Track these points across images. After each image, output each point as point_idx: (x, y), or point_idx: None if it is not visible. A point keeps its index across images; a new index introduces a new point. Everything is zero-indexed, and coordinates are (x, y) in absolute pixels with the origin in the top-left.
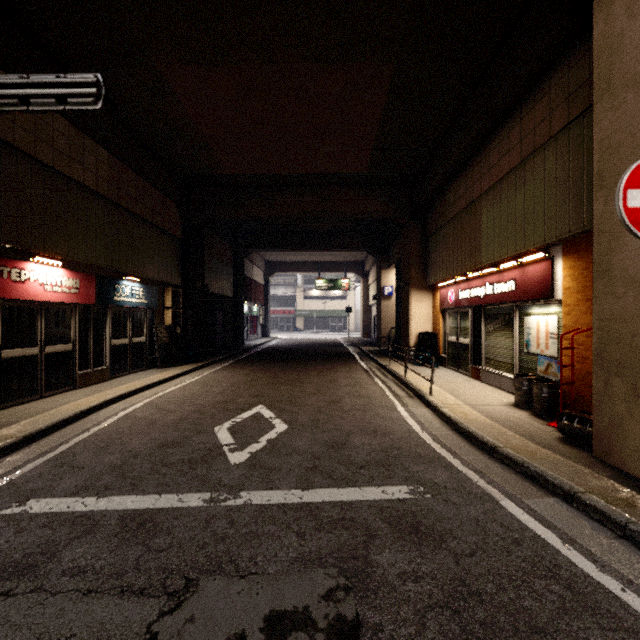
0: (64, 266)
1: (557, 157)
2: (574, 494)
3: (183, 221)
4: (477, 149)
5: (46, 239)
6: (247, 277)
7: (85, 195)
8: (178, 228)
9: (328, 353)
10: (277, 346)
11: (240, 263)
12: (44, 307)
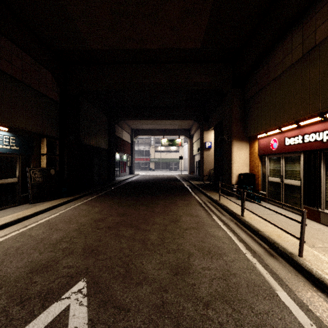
0: None
1: None
2: None
3: (60, 89)
4: None
5: None
6: (119, 137)
7: None
8: (55, 93)
9: (169, 186)
10: (137, 180)
11: (112, 127)
12: None
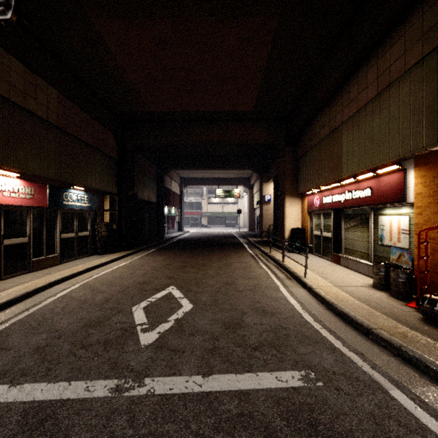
0: (21, 177)
1: (411, 87)
2: None
3: (118, 146)
4: (339, 88)
5: (4, 155)
6: (167, 188)
7: (38, 123)
8: (115, 151)
9: (225, 243)
10: (188, 237)
11: (162, 178)
12: (3, 209)
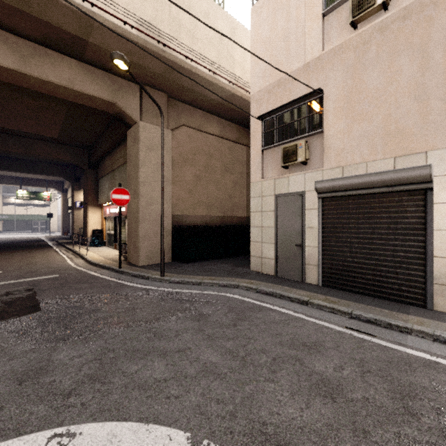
0: None
1: None
2: (109, 267)
3: None
4: (114, 148)
5: None
6: None
7: None
8: None
9: (29, 245)
10: None
11: None
12: None
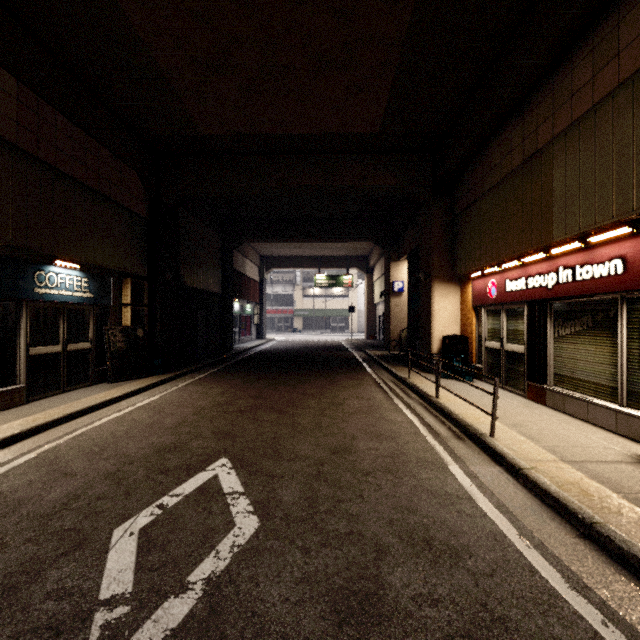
0: None
1: None
2: None
3: (150, 197)
4: (546, 74)
5: None
6: (239, 272)
7: None
8: (142, 205)
9: (330, 359)
10: (271, 349)
11: (229, 255)
12: None
